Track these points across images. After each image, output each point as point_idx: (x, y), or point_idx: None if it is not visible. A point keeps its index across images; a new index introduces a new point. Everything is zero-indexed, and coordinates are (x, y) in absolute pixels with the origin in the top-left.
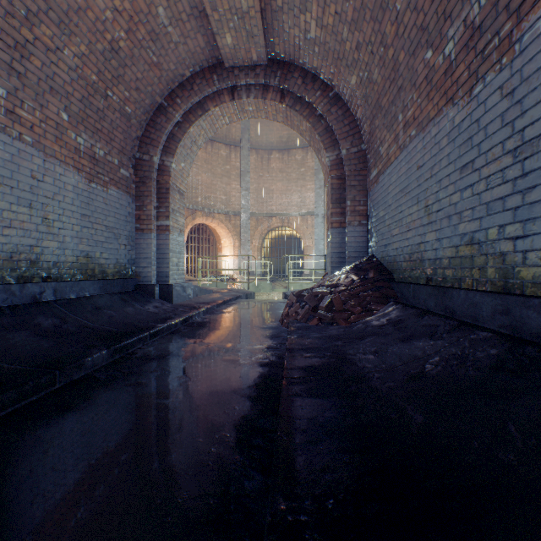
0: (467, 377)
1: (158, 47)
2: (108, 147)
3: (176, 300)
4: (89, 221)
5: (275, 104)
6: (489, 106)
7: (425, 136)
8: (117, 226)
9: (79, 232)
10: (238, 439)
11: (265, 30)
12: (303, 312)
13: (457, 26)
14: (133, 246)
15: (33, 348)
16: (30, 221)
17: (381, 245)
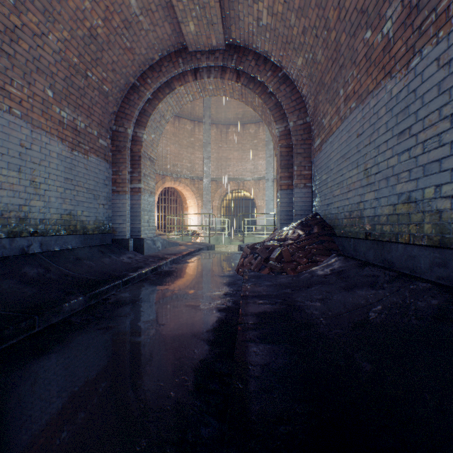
0: (411, 326)
1: (131, 34)
2: (88, 120)
3: (147, 252)
4: (71, 184)
5: (231, 83)
6: (425, 76)
7: (364, 107)
8: (96, 188)
9: (63, 193)
10: (196, 383)
11: (223, 18)
12: (256, 262)
13: (395, 6)
14: (110, 205)
15: (18, 295)
16: (19, 183)
17: (324, 204)
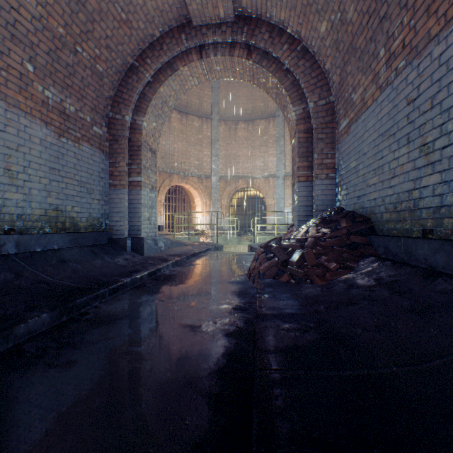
0: None
1: (126, 3)
2: (79, 104)
3: (147, 252)
4: (58, 175)
5: (241, 61)
6: None
7: (422, 61)
8: (89, 181)
9: (48, 185)
10: None
11: None
12: (272, 266)
13: None
14: (106, 201)
15: None
16: None
17: (353, 197)
